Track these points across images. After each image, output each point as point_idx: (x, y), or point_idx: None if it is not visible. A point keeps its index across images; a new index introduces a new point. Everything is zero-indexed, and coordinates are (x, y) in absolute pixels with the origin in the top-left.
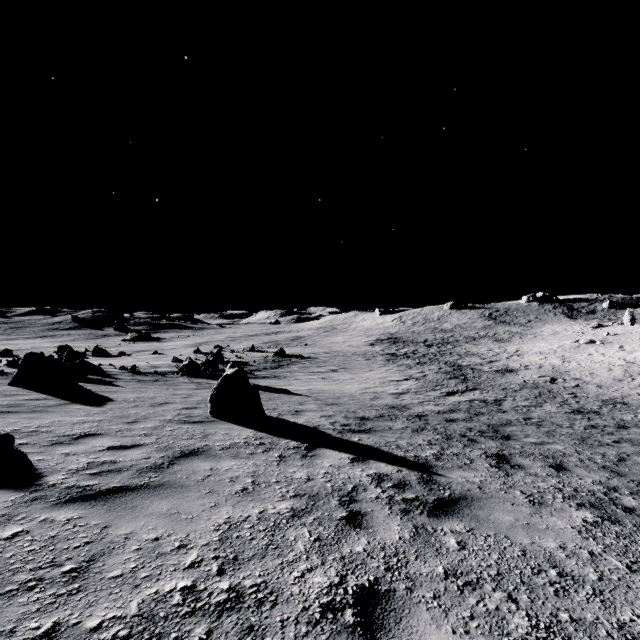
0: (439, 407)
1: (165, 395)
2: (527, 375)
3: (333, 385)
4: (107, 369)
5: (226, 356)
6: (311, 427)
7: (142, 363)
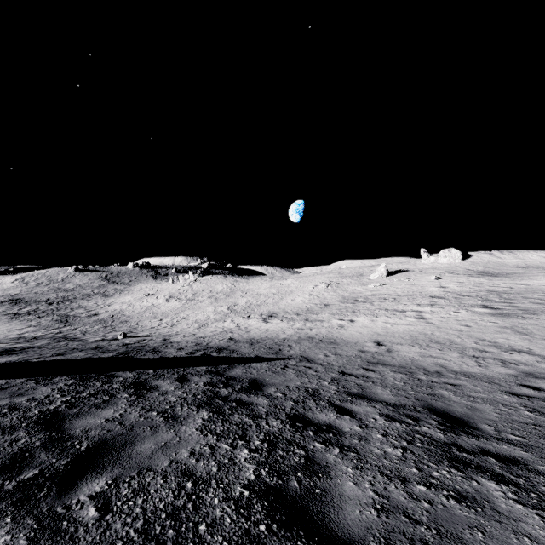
0: (44, 334)
1: None
2: (103, 316)
3: None
4: None
5: None
6: None
7: None
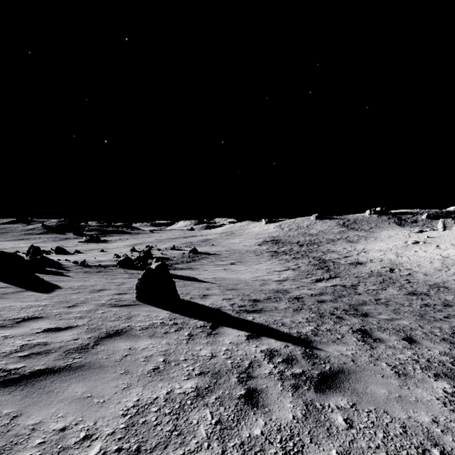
0: (311, 291)
1: (103, 283)
2: (373, 266)
3: (232, 274)
4: (63, 263)
5: (154, 253)
6: (215, 308)
7: (91, 258)
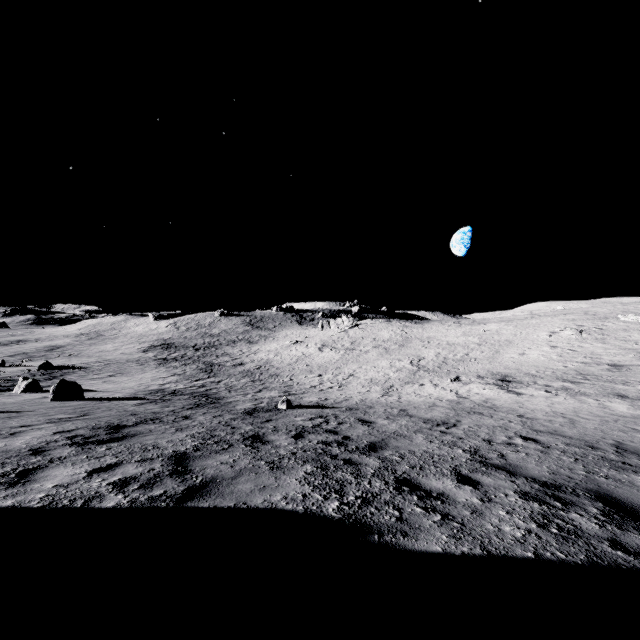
0: (185, 386)
1: None
2: (249, 366)
3: (115, 385)
4: None
5: None
6: (114, 398)
7: None
